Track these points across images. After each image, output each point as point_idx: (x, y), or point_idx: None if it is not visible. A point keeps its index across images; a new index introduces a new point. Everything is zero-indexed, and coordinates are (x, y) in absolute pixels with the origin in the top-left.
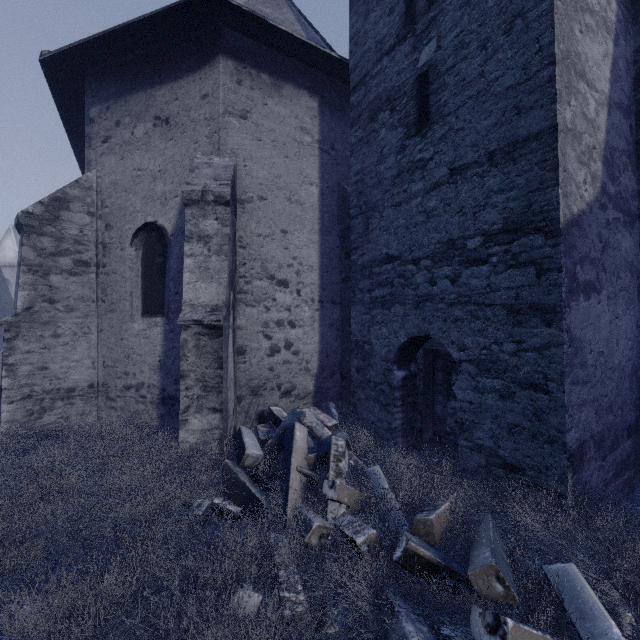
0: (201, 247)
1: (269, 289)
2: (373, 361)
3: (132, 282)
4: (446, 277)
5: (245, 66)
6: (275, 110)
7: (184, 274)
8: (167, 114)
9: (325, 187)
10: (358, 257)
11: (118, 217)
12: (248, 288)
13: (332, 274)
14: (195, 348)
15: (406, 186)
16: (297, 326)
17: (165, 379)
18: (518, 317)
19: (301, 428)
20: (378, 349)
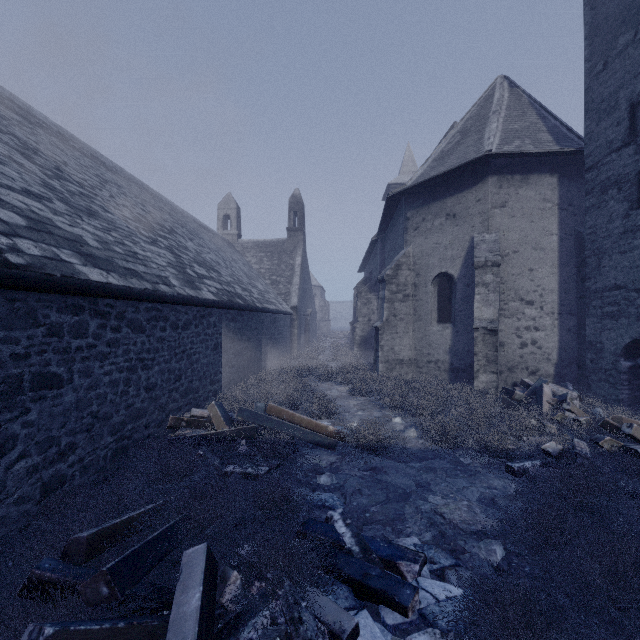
0: (483, 289)
1: (520, 307)
2: (603, 355)
3: (431, 304)
4: None
5: (504, 176)
6: (524, 195)
7: (474, 303)
8: (454, 212)
9: (563, 234)
10: (591, 284)
11: (423, 270)
12: (506, 307)
13: (569, 294)
14: (482, 341)
15: (629, 241)
16: (540, 330)
17: (453, 358)
18: None
19: (547, 387)
20: (607, 347)
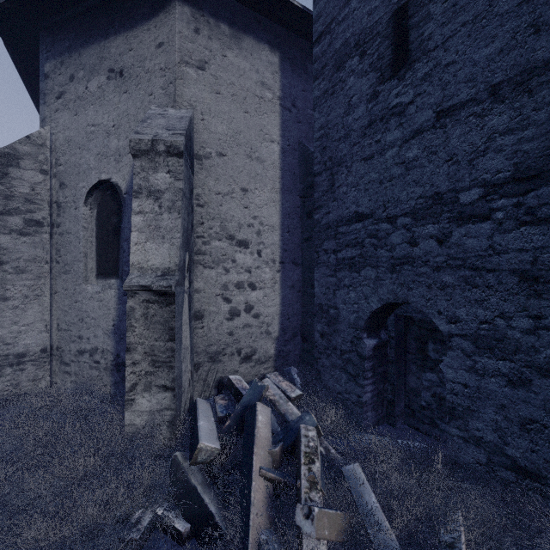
0: (151, 203)
1: (228, 250)
2: (339, 327)
3: (86, 242)
4: (431, 237)
5: (203, 14)
6: (235, 63)
7: (132, 233)
8: (121, 66)
9: (286, 145)
10: (322, 216)
11: (72, 175)
12: (206, 249)
13: (293, 234)
14: (143, 317)
15: (379, 136)
16: (258, 288)
17: (119, 344)
18: (536, 286)
19: (263, 409)
20: (345, 314)
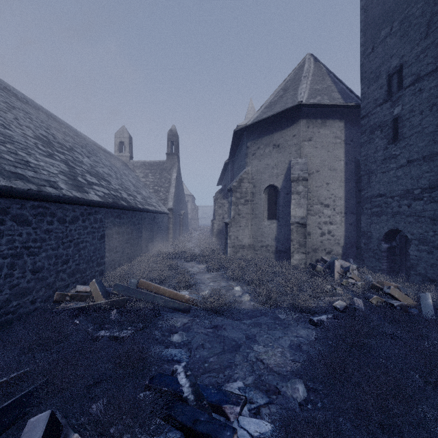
0: (297, 196)
1: (320, 208)
2: (372, 240)
3: (263, 207)
4: (405, 205)
5: (310, 120)
6: (323, 133)
7: (291, 206)
8: (278, 143)
9: (347, 160)
10: (364, 193)
11: (258, 183)
12: (311, 208)
13: (351, 200)
14: (296, 231)
15: (387, 165)
16: (333, 224)
17: (277, 243)
18: (434, 222)
19: (337, 262)
20: (374, 235)
